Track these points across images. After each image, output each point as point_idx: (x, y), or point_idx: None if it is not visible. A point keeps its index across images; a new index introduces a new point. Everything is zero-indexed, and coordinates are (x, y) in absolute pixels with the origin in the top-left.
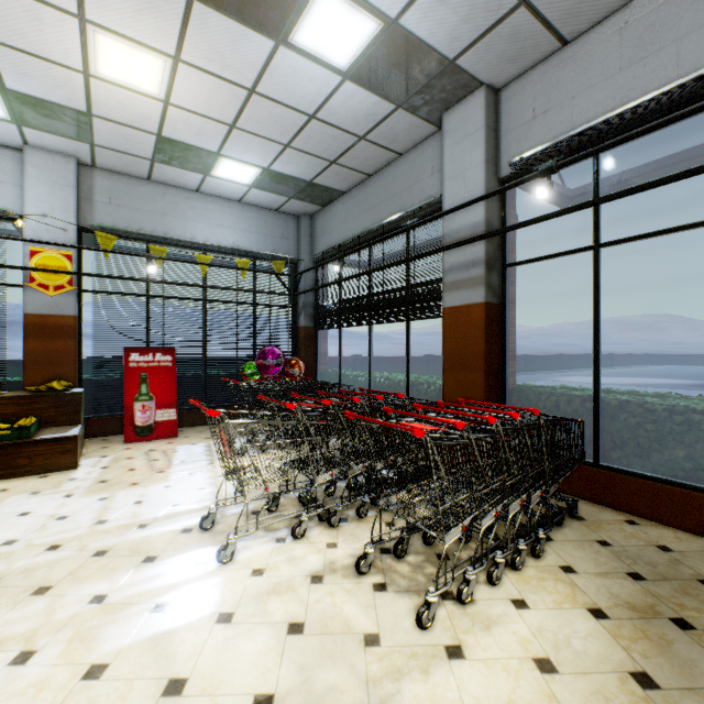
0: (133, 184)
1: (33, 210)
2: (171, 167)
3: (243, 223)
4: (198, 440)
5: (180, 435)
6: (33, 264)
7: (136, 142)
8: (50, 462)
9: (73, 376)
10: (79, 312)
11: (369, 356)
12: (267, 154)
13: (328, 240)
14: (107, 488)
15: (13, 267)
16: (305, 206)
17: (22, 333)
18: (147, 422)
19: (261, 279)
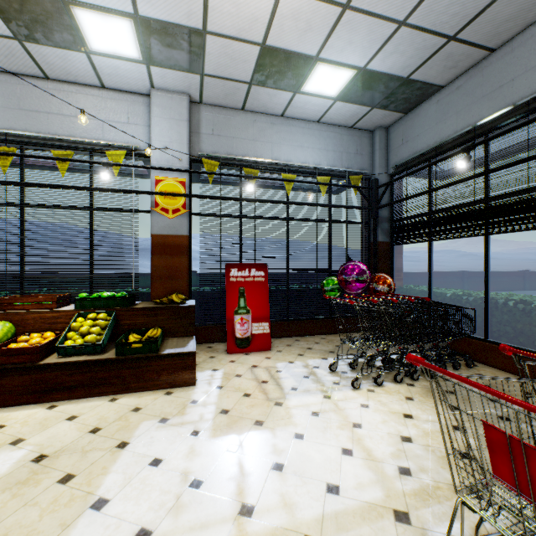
0: (230, 115)
1: (157, 144)
2: (264, 89)
3: (321, 143)
4: (292, 357)
5: (272, 347)
6: (157, 191)
7: (240, 61)
8: (173, 377)
9: (185, 289)
10: (189, 233)
11: (485, 273)
12: (371, 45)
13: (412, 147)
14: (231, 427)
15: (143, 192)
16: (384, 116)
17: (147, 256)
18: (245, 335)
19: (338, 196)
